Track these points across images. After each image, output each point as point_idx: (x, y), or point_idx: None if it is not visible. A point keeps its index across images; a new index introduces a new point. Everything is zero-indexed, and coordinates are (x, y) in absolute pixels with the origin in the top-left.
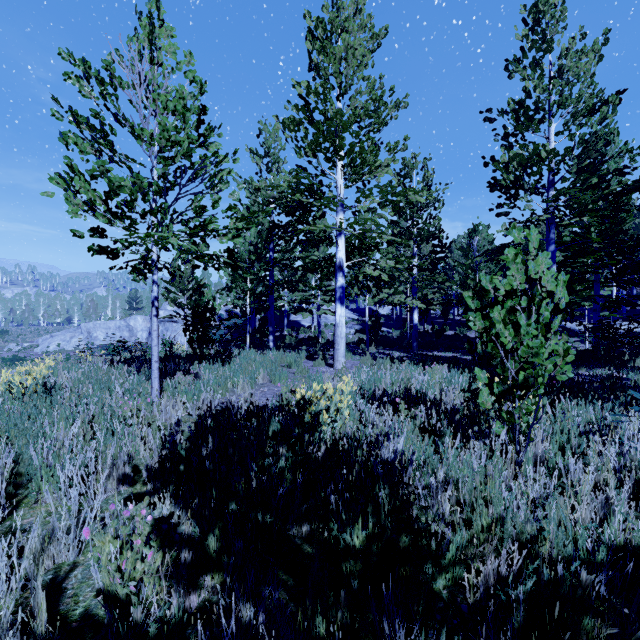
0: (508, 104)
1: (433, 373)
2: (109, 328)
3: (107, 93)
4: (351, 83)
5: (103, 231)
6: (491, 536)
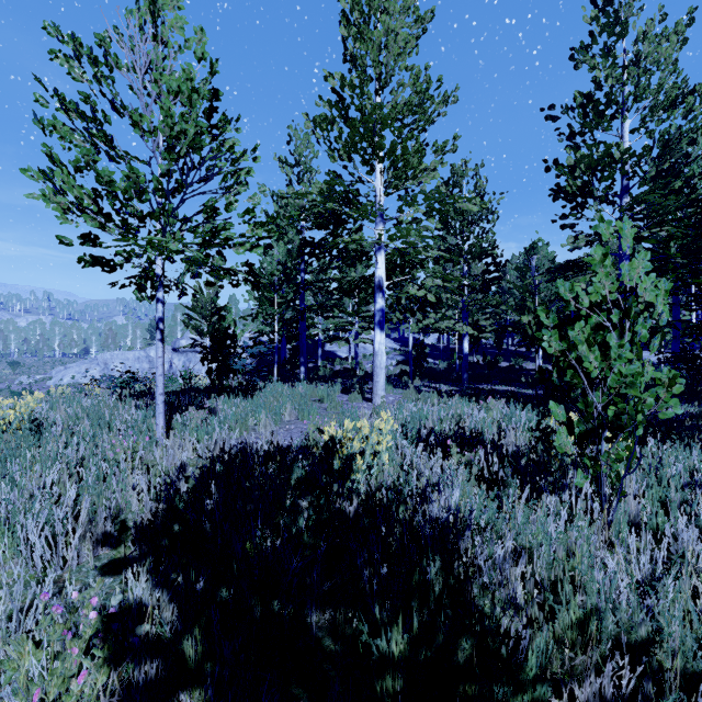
0: (574, 99)
1: (489, 409)
2: (127, 359)
3: (101, 75)
4: (392, 74)
5: (96, 238)
6: (587, 637)
